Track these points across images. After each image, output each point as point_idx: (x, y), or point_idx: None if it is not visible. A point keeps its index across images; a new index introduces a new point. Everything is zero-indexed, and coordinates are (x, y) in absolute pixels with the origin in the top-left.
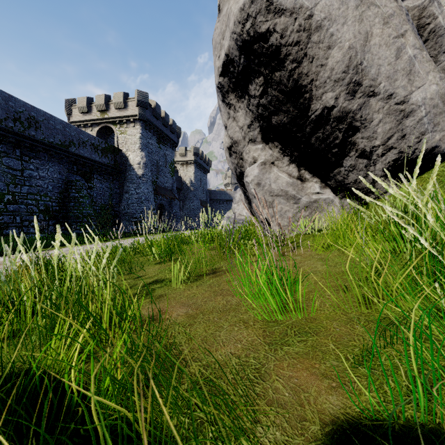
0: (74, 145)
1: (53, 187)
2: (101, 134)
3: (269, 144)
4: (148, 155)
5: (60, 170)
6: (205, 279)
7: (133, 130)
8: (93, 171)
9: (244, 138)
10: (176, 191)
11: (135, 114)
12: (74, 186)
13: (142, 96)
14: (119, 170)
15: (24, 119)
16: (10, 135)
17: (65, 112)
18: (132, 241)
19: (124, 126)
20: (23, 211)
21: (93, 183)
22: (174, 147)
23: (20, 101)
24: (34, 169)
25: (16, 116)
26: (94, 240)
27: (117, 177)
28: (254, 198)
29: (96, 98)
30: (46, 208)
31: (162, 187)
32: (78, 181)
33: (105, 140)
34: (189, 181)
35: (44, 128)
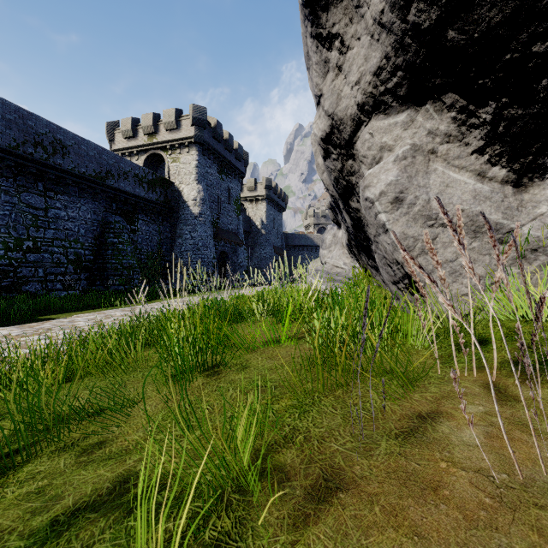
0: (112, 177)
1: (86, 230)
2: (150, 164)
3: (426, 107)
4: (207, 188)
5: (95, 209)
6: (276, 541)
7: (188, 156)
8: (137, 210)
9: (361, 106)
10: (242, 235)
11: (190, 135)
12: (113, 229)
13: (198, 112)
14: (170, 209)
15: (48, 143)
16: (29, 164)
17: (107, 138)
18: (176, 304)
19: (177, 152)
20: (48, 262)
21: (137, 226)
22: (240, 178)
23: (43, 121)
24: (61, 207)
25: (37, 139)
26: (126, 302)
27: (168, 218)
28: (382, 234)
29: (142, 118)
30: (77, 258)
31: (224, 229)
32: (118, 222)
33: (154, 171)
34: (260, 221)
35: (74, 155)
